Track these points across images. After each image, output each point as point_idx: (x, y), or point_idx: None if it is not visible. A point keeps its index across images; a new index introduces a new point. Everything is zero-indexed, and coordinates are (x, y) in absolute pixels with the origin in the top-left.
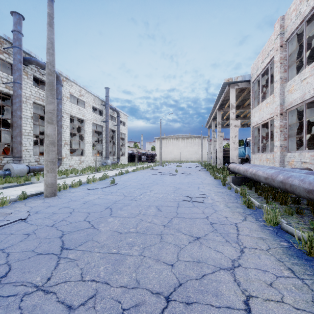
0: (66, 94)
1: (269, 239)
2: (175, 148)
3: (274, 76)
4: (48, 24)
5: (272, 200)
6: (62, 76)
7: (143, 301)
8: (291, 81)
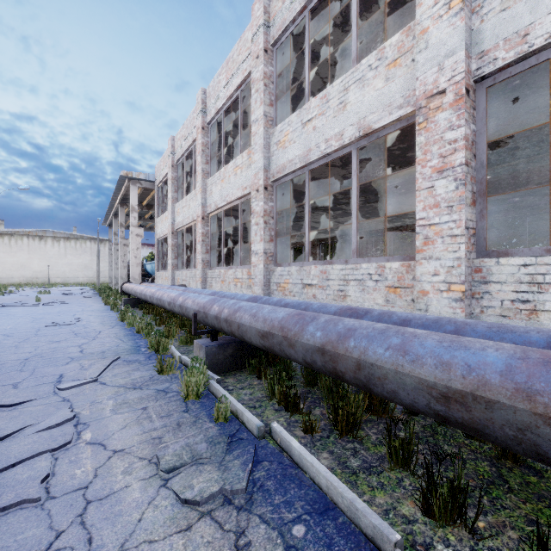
0: None
1: (121, 332)
2: (37, 257)
3: (169, 192)
4: None
5: (152, 315)
6: None
7: (7, 362)
8: (178, 204)
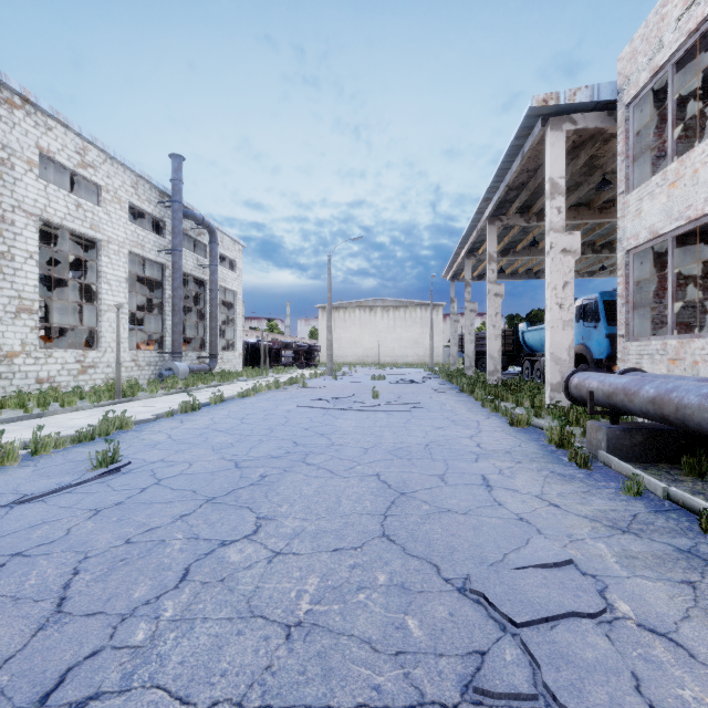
0: (25, 151)
1: None
2: (367, 332)
3: None
4: None
5: None
6: (7, 89)
7: None
8: None
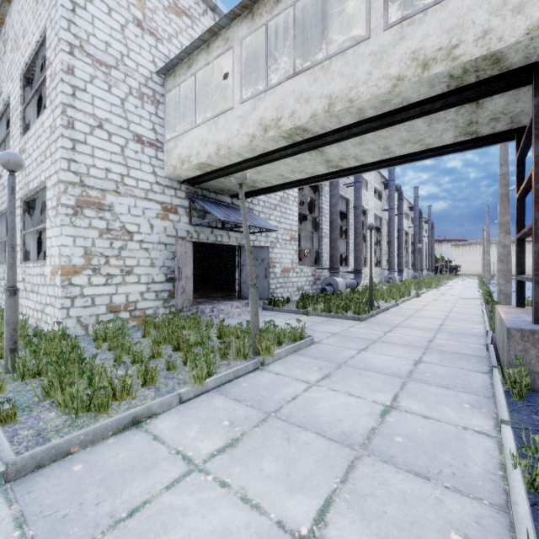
0: None
1: None
2: None
3: None
4: (488, 216)
5: None
6: None
7: None
8: None
